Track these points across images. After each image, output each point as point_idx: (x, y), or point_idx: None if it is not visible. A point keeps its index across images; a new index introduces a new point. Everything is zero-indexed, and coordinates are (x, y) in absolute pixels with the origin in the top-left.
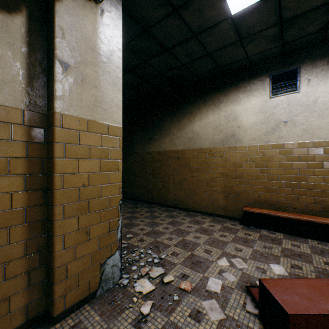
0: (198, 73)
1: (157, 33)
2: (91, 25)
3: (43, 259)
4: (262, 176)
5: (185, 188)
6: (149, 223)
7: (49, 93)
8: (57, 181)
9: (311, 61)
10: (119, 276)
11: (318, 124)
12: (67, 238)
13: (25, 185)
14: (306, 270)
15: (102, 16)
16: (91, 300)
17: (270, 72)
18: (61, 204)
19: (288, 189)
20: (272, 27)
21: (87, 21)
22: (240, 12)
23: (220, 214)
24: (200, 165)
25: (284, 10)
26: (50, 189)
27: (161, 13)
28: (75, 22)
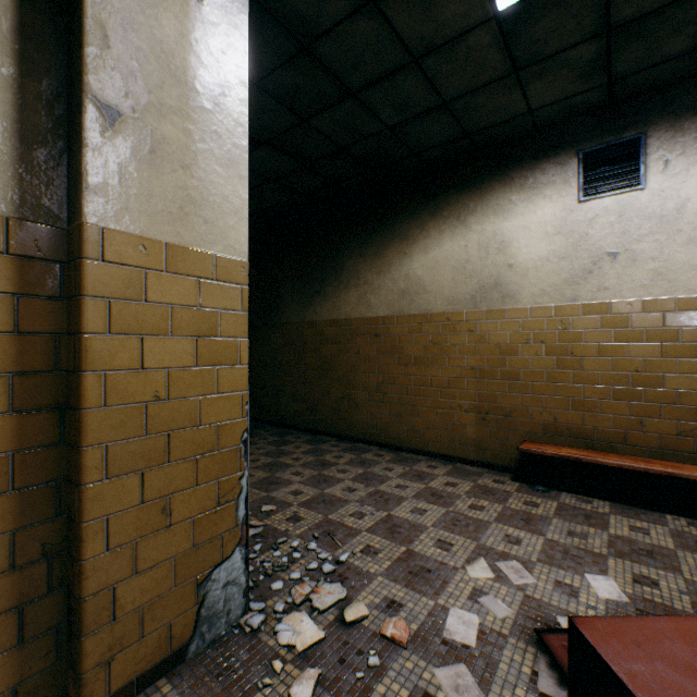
0: (420, 147)
1: (329, 54)
2: (175, 23)
3: (57, 576)
4: (562, 374)
5: (391, 400)
6: (313, 478)
7: (71, 179)
8: (91, 388)
9: (671, 120)
10: (241, 608)
11: (688, 260)
12: (114, 524)
13: (11, 400)
14: (669, 589)
15: (200, 2)
16: (175, 667)
17: (580, 146)
18: (100, 445)
19: (620, 403)
20: (587, 42)
21: (164, 11)
22: (517, 5)
23: (468, 457)
24: (425, 350)
25: (615, 1)
26: (73, 408)
27: (340, 7)
28: (136, 13)
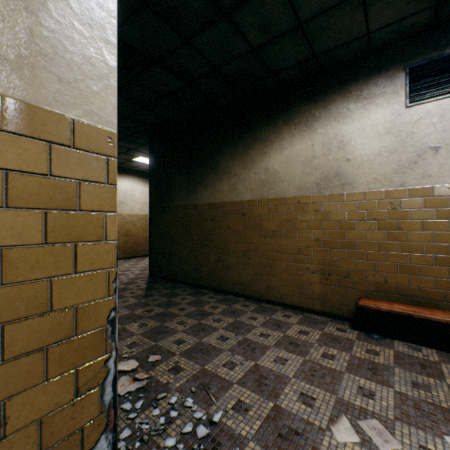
0: (277, 68)
1: None
2: None
3: None
4: (391, 244)
5: (254, 263)
6: (194, 327)
7: None
8: None
9: None
10: None
11: None
12: None
13: None
14: None
15: None
16: None
17: (407, 62)
18: None
19: (442, 268)
20: None
21: None
22: None
23: (314, 308)
24: (280, 225)
25: None
26: None
27: None
28: None
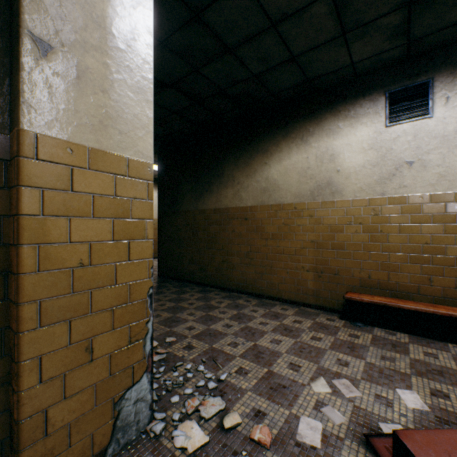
0: (276, 90)
1: (213, 20)
2: None
3: (1, 402)
4: (374, 245)
5: (256, 263)
6: (202, 317)
7: (12, 96)
8: (27, 257)
9: (451, 69)
10: (147, 418)
11: None
12: (46, 361)
13: None
14: None
15: None
16: None
17: (387, 88)
18: (34, 301)
19: (415, 266)
20: (394, 12)
21: None
22: None
23: (309, 302)
24: (279, 229)
25: None
26: (13, 272)
27: None
28: None
